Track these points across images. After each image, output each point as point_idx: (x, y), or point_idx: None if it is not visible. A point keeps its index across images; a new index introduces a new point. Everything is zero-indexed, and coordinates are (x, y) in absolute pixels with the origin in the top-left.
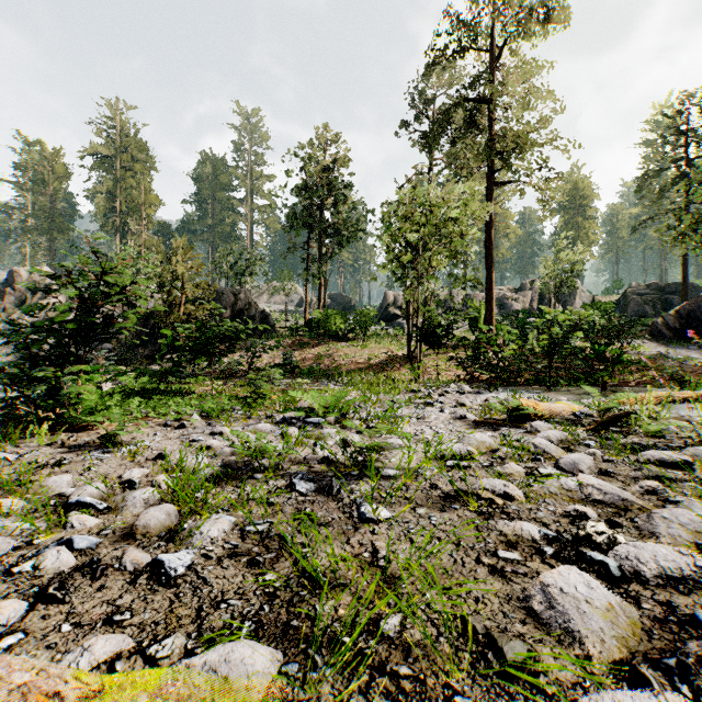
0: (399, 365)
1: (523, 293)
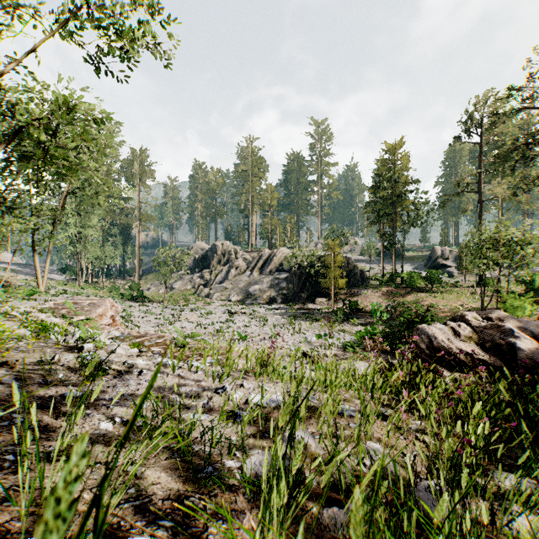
0: None
1: None
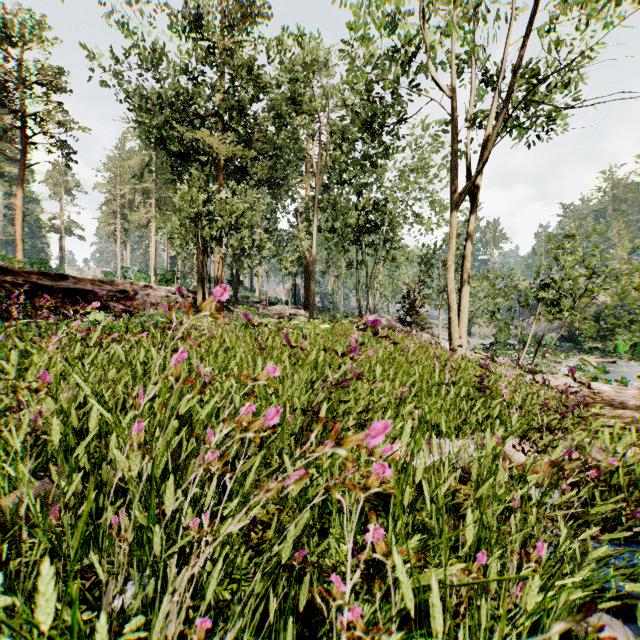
0: None
1: None
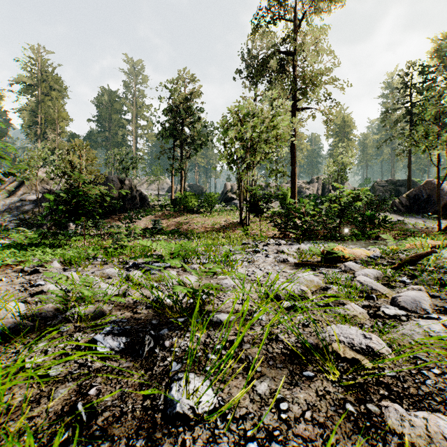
0: (234, 229)
1: (312, 184)
